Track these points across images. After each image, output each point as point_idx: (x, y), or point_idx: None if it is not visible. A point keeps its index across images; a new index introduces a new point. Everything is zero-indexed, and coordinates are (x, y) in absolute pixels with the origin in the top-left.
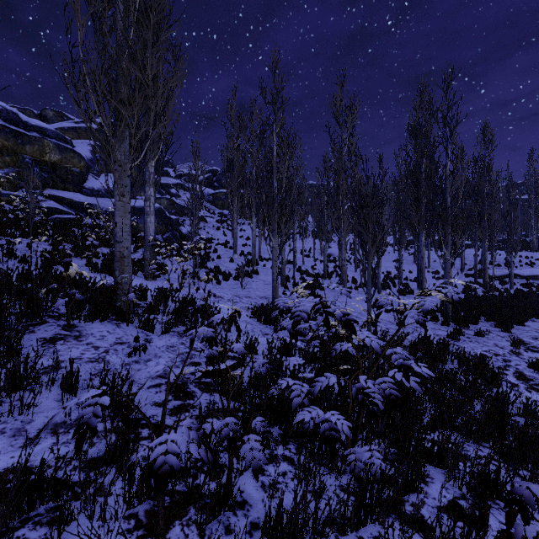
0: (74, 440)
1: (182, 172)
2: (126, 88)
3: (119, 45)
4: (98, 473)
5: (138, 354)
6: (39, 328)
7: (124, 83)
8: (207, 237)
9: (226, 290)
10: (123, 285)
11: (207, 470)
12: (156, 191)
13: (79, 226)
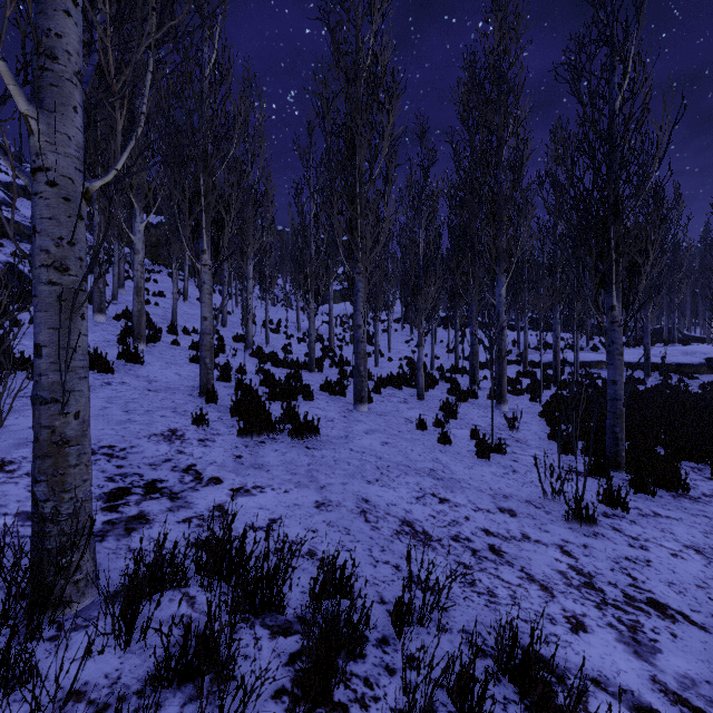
0: None
1: None
2: None
3: None
4: None
5: None
6: None
7: None
8: None
9: None
10: None
11: None
12: None
13: None
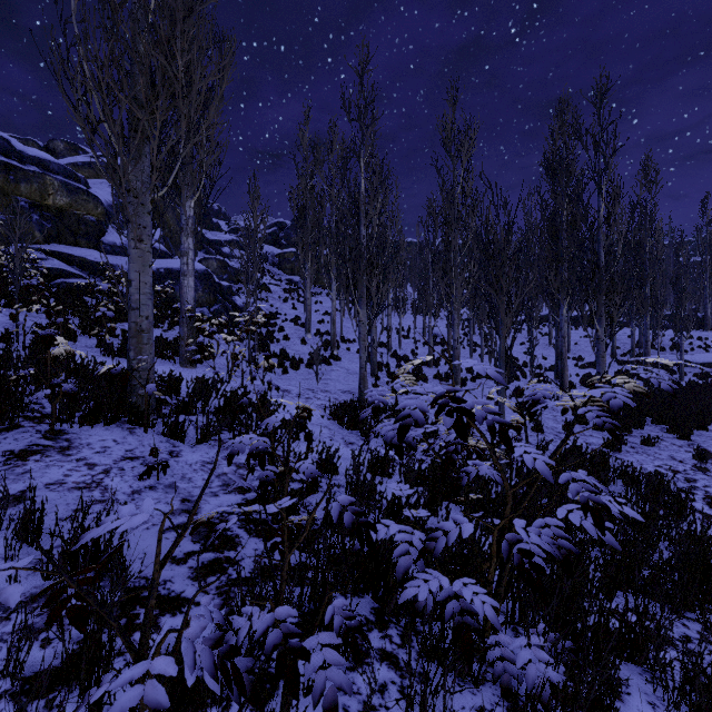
0: (15, 634)
1: (238, 225)
2: (143, 78)
3: (133, 17)
4: (44, 705)
5: (156, 476)
6: (6, 435)
7: (139, 72)
8: (271, 311)
9: (295, 381)
10: (140, 371)
11: (240, 710)
12: (202, 250)
13: (93, 293)
